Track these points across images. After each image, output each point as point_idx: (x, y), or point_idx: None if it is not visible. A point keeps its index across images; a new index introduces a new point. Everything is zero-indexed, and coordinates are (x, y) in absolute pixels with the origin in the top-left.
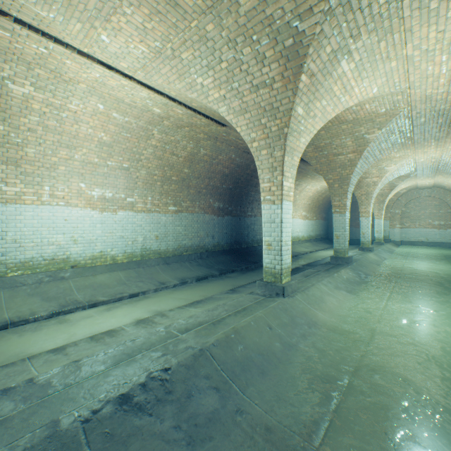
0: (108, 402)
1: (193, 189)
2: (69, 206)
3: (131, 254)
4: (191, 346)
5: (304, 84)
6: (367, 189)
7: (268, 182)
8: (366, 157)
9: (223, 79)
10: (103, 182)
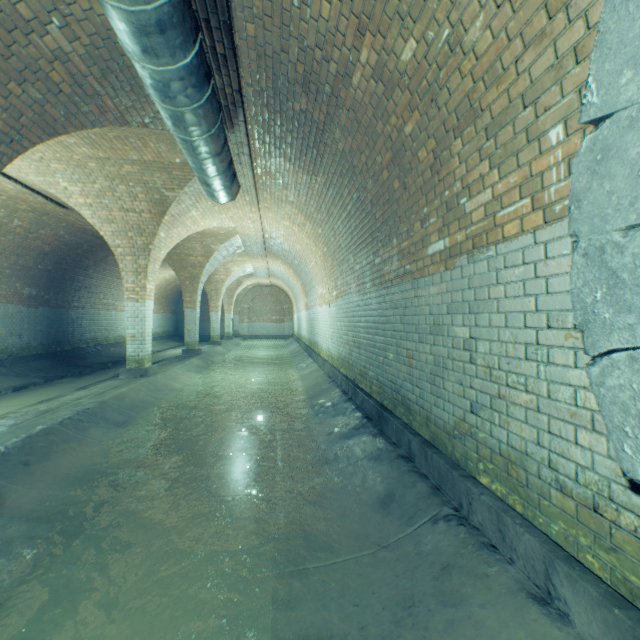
0: (65, 419)
1: None
2: None
3: None
4: (94, 401)
5: (167, 221)
6: (217, 285)
7: (133, 284)
8: (214, 261)
9: (94, 193)
10: None
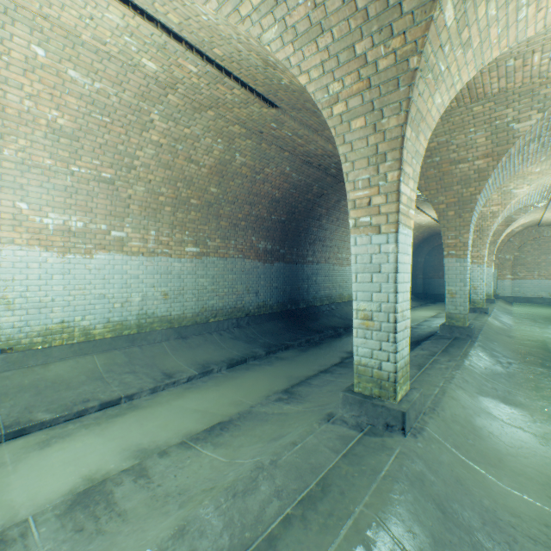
0: None
1: (225, 220)
2: None
3: (119, 324)
4: None
5: None
6: (481, 224)
7: (366, 188)
8: (504, 166)
9: None
10: (64, 201)
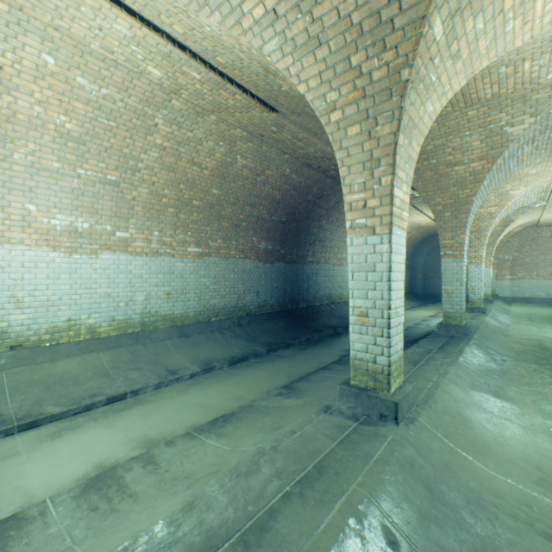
0: None
1: (227, 221)
2: (5, 242)
3: (124, 323)
4: None
5: None
6: (479, 224)
7: (362, 191)
8: (499, 168)
9: None
10: (71, 203)
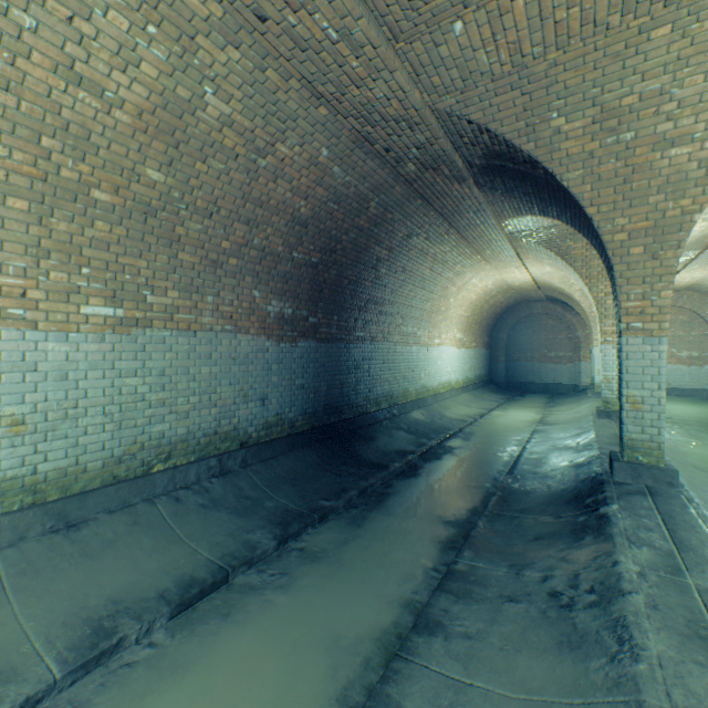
0: None
1: (191, 250)
2: None
3: None
4: None
5: None
6: None
7: None
8: None
9: None
10: None
